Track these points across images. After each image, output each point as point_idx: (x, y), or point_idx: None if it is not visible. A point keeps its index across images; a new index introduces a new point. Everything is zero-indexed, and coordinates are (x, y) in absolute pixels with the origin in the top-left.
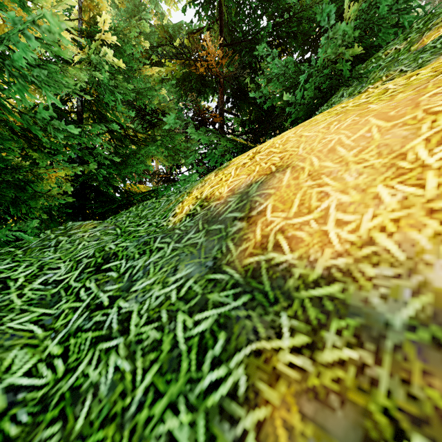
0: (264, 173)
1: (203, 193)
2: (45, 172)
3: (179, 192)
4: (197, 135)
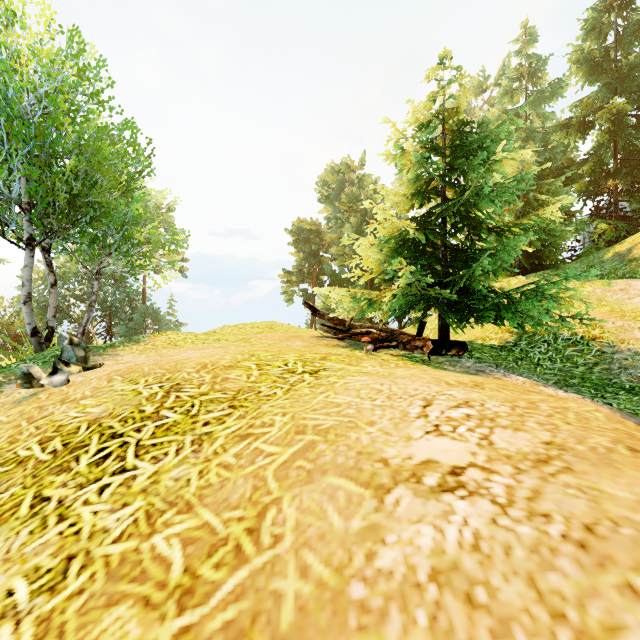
0: (635, 244)
1: (615, 251)
2: (552, 252)
3: (599, 253)
4: (599, 224)
